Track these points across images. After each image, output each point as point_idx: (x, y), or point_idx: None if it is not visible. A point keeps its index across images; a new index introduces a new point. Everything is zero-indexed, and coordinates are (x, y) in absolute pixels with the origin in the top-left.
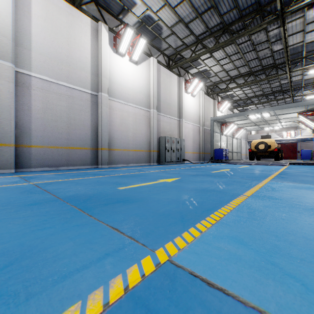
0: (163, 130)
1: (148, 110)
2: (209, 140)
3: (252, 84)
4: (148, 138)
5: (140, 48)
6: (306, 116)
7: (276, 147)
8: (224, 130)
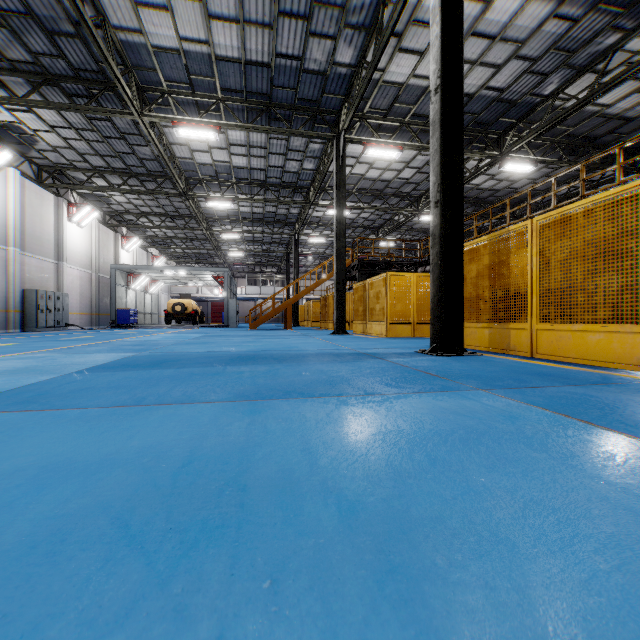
0: (30, 279)
1: (5, 248)
2: (108, 294)
3: (172, 225)
4: (6, 290)
5: (0, 161)
6: (221, 278)
7: (194, 310)
8: (132, 282)
